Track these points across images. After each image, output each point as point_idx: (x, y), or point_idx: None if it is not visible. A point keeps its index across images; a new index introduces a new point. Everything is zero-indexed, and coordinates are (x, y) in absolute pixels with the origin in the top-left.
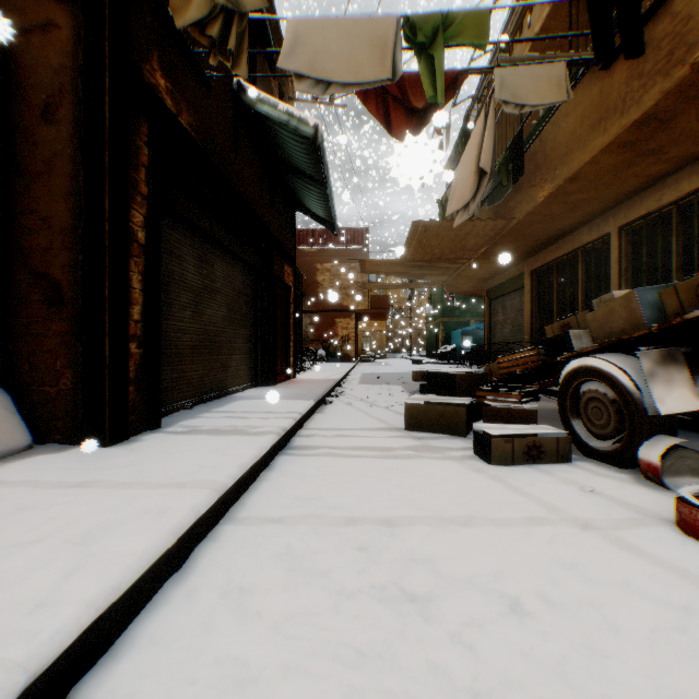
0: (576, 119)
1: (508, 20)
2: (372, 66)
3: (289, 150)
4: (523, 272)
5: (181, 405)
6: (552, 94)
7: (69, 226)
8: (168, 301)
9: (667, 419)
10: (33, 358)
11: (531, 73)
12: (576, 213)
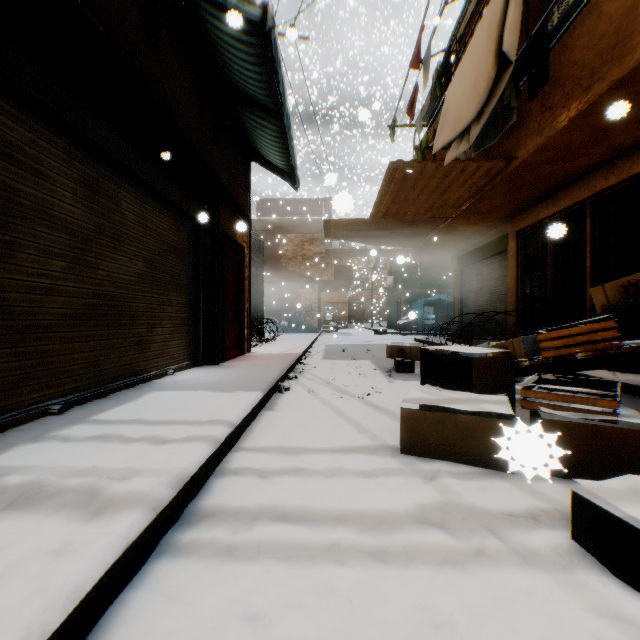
0: None
1: None
2: None
3: (234, 61)
4: (506, 234)
5: (42, 410)
6: None
7: None
8: (6, 240)
9: None
10: None
11: None
12: (598, 148)
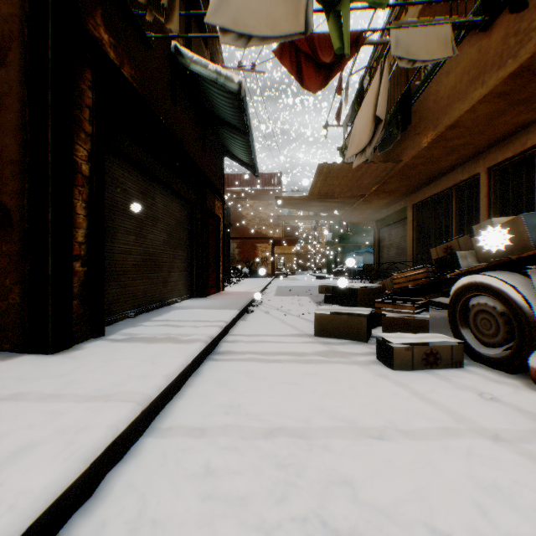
0: (456, 76)
1: (396, 1)
2: (288, 21)
3: (218, 104)
4: (406, 206)
5: (126, 315)
6: (439, 51)
7: (17, 158)
8: (114, 227)
9: None
10: None
11: (421, 34)
12: (452, 156)
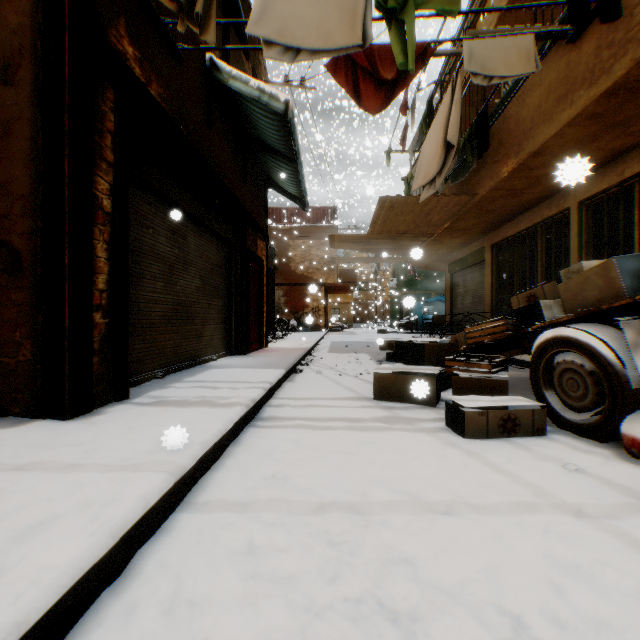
0: (541, 94)
1: (471, 4)
2: (342, 32)
3: (261, 127)
4: (484, 246)
5: (153, 375)
6: (520, 66)
7: (29, 192)
8: (139, 272)
9: None
10: None
11: (499, 45)
12: (537, 188)
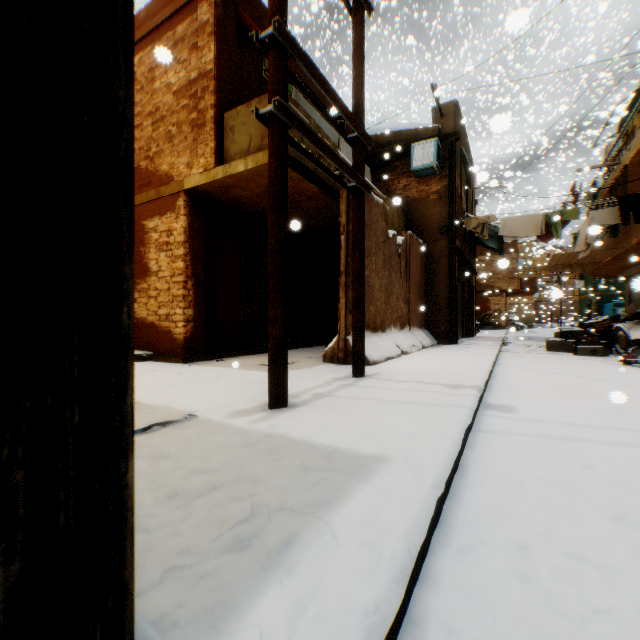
0: None
1: (619, 133)
2: (532, 231)
3: None
4: None
5: None
6: (616, 219)
7: (443, 290)
8: None
9: (637, 341)
10: (432, 323)
11: (605, 212)
12: None
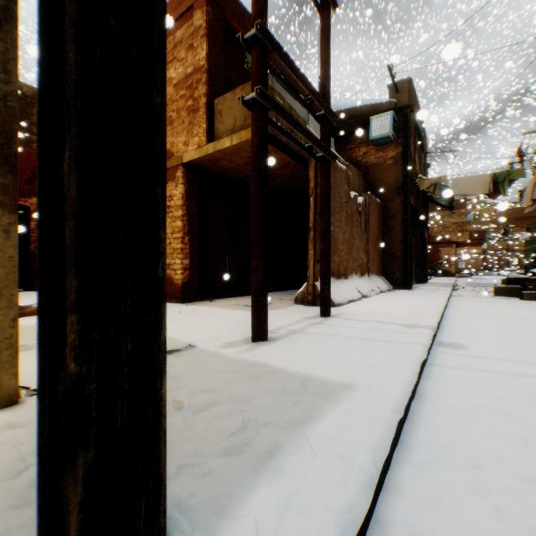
0: None
1: None
2: (480, 189)
3: None
4: None
5: None
6: None
7: (398, 242)
8: None
9: None
10: (389, 270)
11: None
12: None
